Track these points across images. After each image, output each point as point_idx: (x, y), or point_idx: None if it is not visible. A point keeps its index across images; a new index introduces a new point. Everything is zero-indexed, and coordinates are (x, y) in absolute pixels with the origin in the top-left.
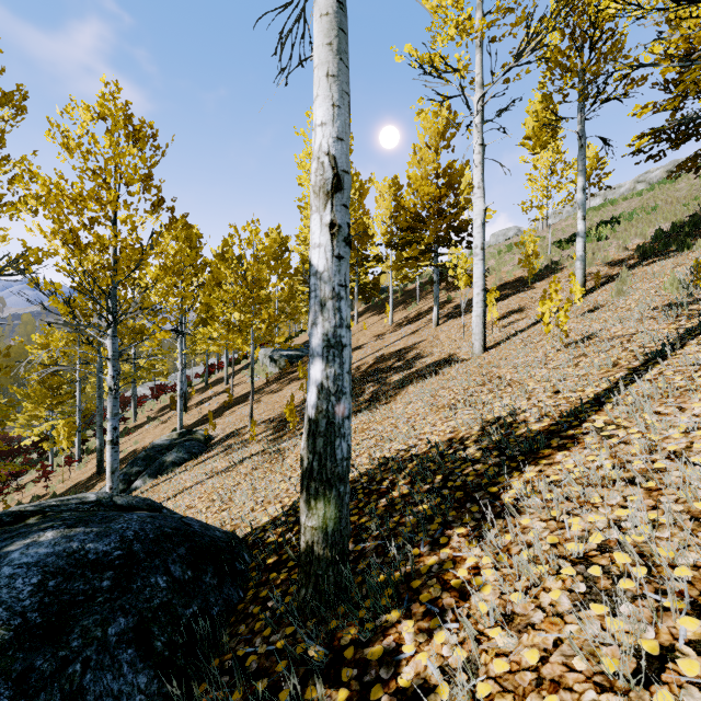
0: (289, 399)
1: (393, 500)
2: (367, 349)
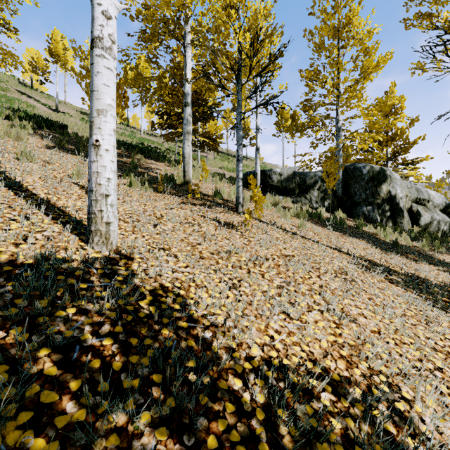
0: None
1: (448, 299)
2: None
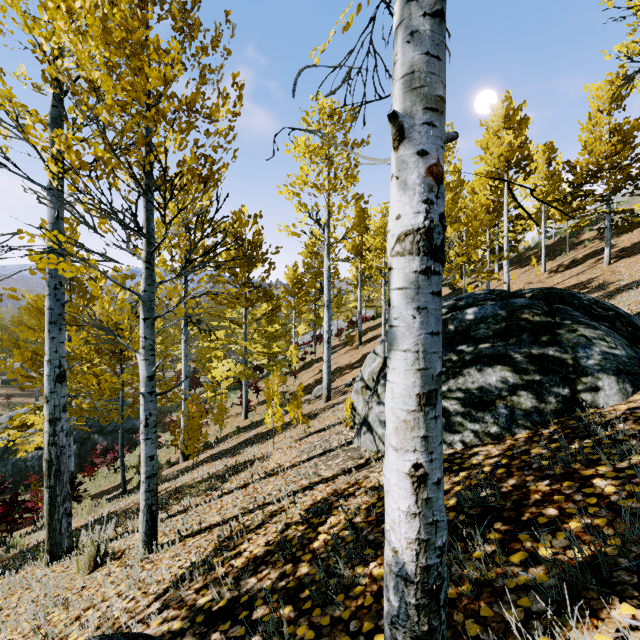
0: None
1: None
2: None
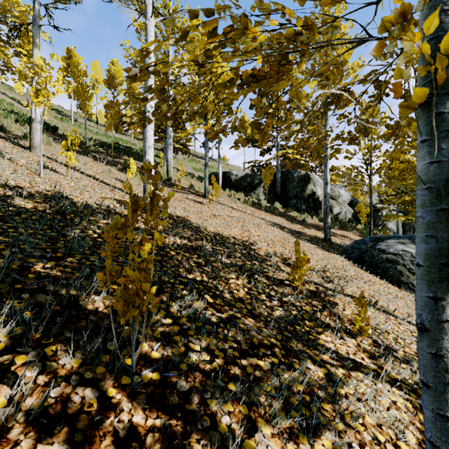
0: None
1: (307, 238)
2: None
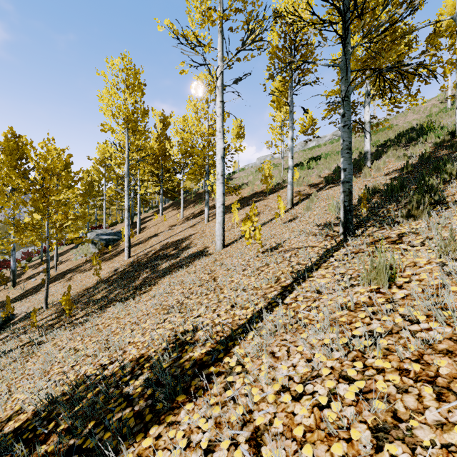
0: (90, 279)
1: None
2: (160, 237)
